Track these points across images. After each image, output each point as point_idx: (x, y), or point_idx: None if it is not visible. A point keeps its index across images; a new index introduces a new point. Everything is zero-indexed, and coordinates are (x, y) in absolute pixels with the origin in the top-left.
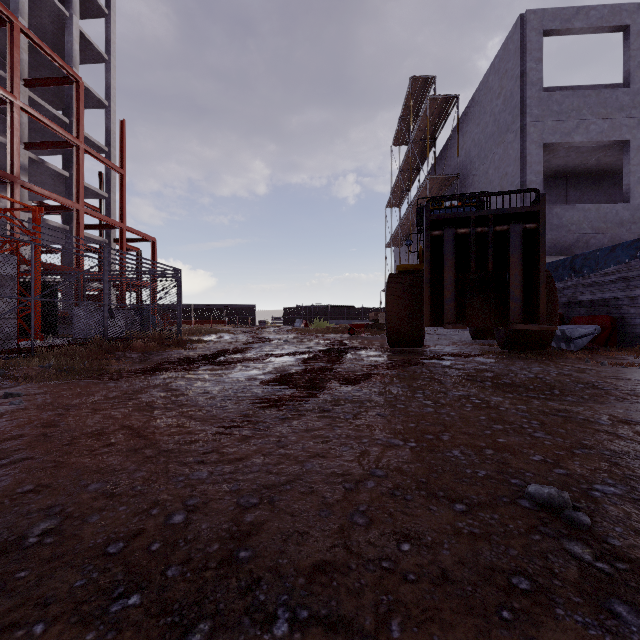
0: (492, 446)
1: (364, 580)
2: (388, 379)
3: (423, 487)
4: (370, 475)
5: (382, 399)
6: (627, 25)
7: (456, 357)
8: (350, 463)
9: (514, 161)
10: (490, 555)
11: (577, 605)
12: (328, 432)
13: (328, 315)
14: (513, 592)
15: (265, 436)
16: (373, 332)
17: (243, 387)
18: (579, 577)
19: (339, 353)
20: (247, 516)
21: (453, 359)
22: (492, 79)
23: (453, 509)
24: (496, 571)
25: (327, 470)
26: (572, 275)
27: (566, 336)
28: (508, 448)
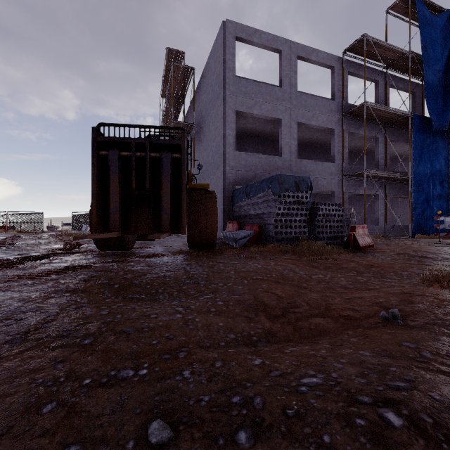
0: None
1: None
2: None
3: None
4: None
5: None
6: (280, 50)
7: (142, 258)
8: None
9: (220, 119)
10: None
11: None
12: None
13: None
14: None
15: None
16: None
17: None
18: None
19: (32, 260)
20: None
21: (134, 260)
22: (211, 61)
23: None
24: None
25: None
26: (246, 197)
27: (235, 238)
28: None
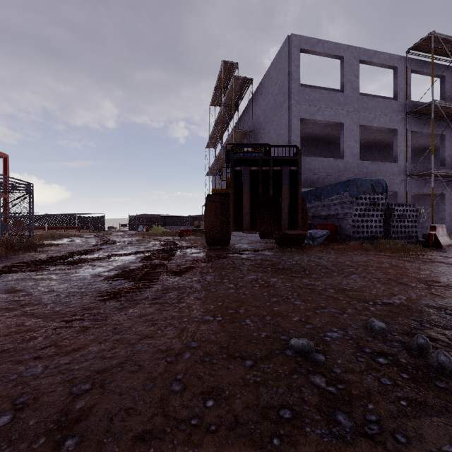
0: (270, 314)
1: (176, 440)
2: (205, 270)
3: (225, 351)
4: (187, 347)
5: (200, 285)
6: (342, 56)
7: (250, 252)
8: (173, 340)
9: (285, 127)
10: (267, 396)
11: (317, 421)
12: (157, 316)
13: (164, 222)
14: (280, 422)
15: (103, 325)
16: (197, 235)
17: (88, 283)
18: (319, 400)
19: (171, 251)
20: (78, 403)
21: (248, 253)
22: (272, 72)
23: (244, 365)
24: (270, 408)
25: (154, 348)
26: (315, 200)
27: (312, 236)
28: (280, 314)
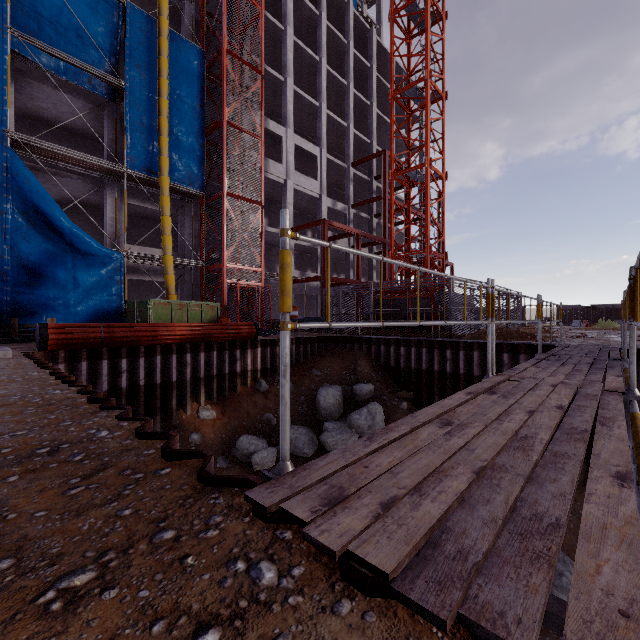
0: None
1: None
2: None
3: None
4: None
5: None
6: None
7: None
8: None
9: None
10: None
11: None
12: None
13: (612, 315)
14: None
15: None
16: None
17: None
18: None
19: None
20: None
21: None
22: None
23: None
24: None
25: None
26: None
27: None
28: None
